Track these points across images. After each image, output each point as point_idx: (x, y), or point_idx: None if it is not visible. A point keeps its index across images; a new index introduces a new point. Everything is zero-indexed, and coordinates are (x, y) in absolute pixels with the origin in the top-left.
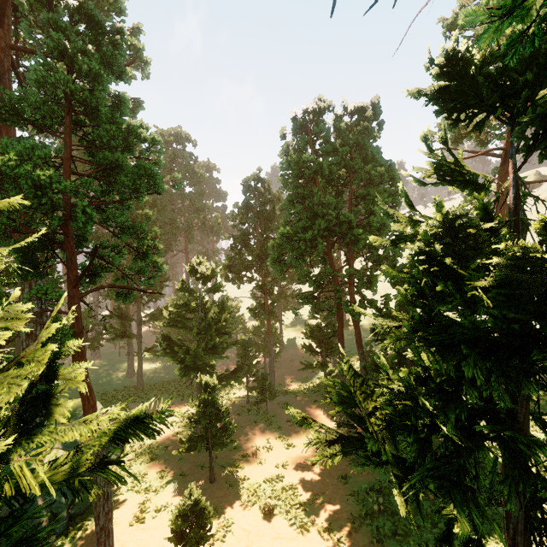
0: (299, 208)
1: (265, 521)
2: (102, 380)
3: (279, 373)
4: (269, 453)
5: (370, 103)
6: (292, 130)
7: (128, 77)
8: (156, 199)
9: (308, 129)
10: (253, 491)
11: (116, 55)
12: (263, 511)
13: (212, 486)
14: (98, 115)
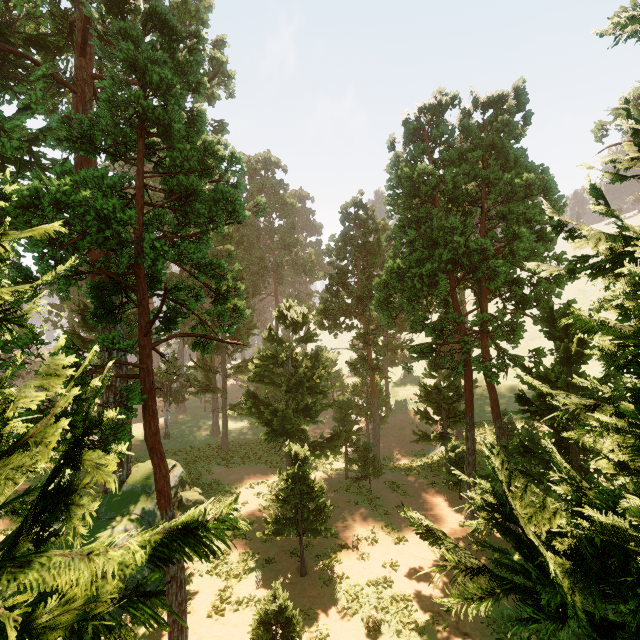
0: (413, 235)
1: None
2: (187, 438)
3: (384, 443)
4: (374, 546)
5: (511, 90)
6: (403, 137)
7: (212, 98)
8: (243, 235)
9: (424, 134)
10: (353, 596)
11: (192, 62)
12: (367, 625)
13: (303, 581)
14: (172, 134)
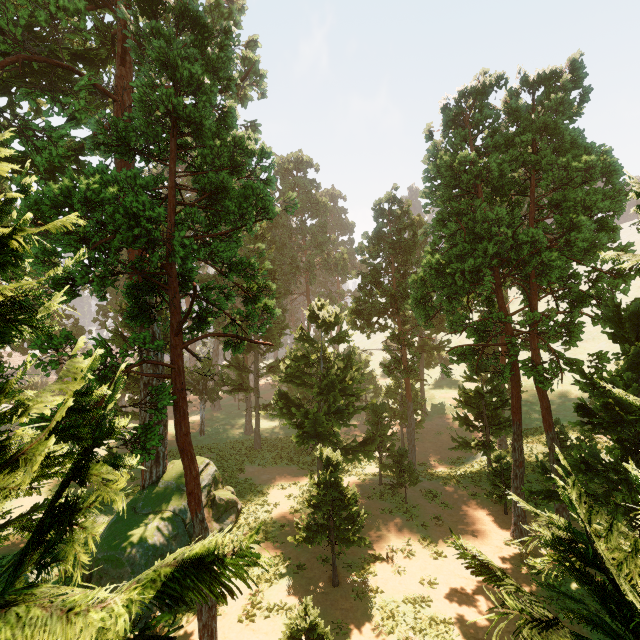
0: (453, 228)
1: None
2: (221, 435)
3: (420, 449)
4: (410, 560)
5: (566, 65)
6: (442, 124)
7: (244, 99)
8: (275, 236)
9: (465, 120)
10: (388, 613)
11: (222, 57)
12: None
13: (335, 592)
14: (202, 132)
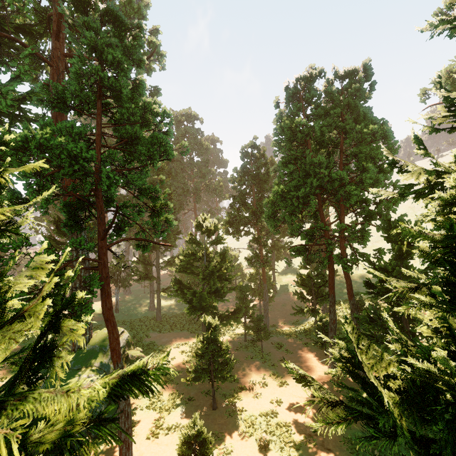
0: (292, 168)
1: (261, 454)
2: (131, 312)
3: (272, 315)
4: (264, 388)
5: (361, 66)
6: (285, 98)
7: (149, 70)
8: (171, 168)
9: (299, 97)
10: (250, 423)
11: (135, 45)
12: (259, 444)
13: (214, 413)
14: (121, 97)
